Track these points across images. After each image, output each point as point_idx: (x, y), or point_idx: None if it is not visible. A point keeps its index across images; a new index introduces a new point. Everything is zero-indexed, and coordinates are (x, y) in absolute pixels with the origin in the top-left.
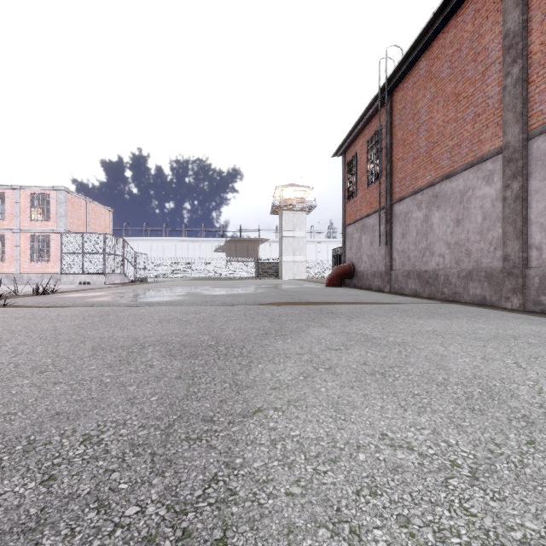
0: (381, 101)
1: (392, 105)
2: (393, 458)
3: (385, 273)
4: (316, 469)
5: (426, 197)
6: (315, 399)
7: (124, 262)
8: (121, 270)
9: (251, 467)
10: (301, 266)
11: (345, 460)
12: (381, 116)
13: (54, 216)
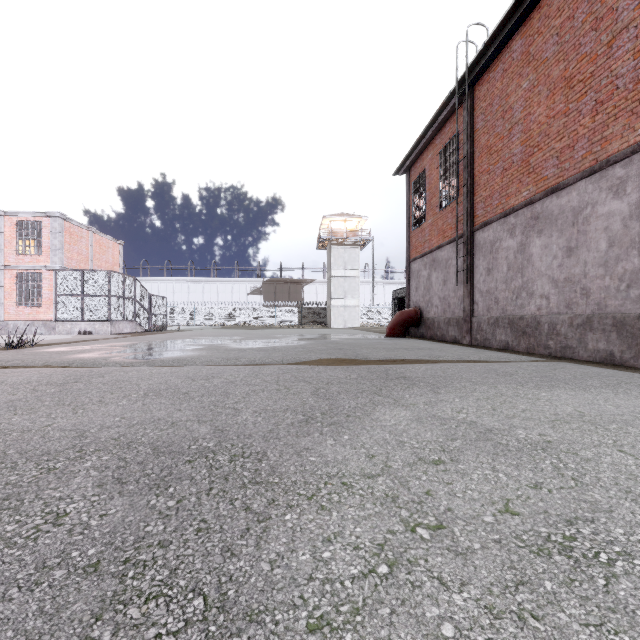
0: (459, 98)
1: (474, 103)
2: None
3: (463, 320)
4: None
5: (521, 220)
6: None
7: (136, 306)
8: (132, 316)
9: None
10: (353, 312)
11: None
12: (458, 119)
13: (47, 249)
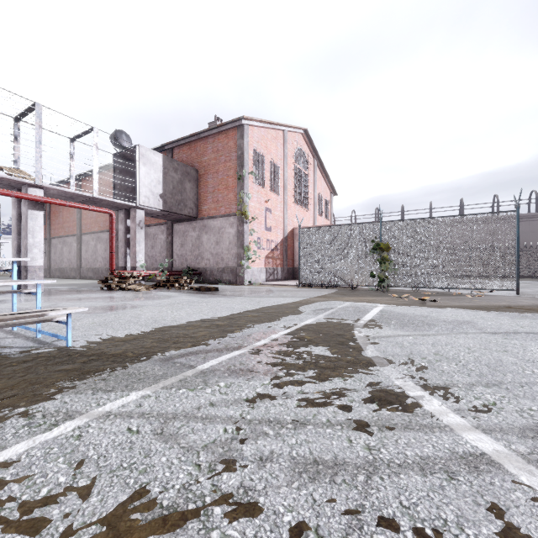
0: None
1: None
2: None
3: (48, 269)
4: None
5: (62, 240)
6: None
7: None
8: None
9: None
10: None
11: None
12: None
13: None
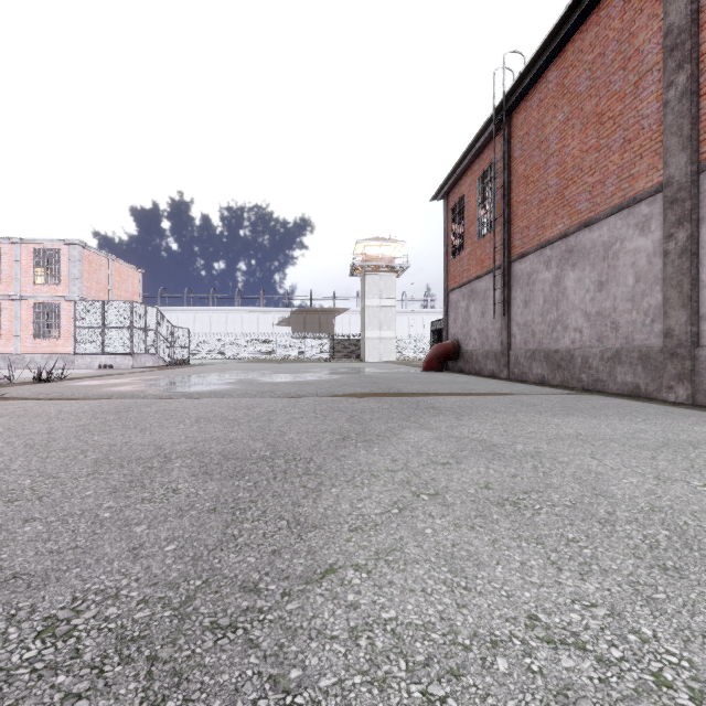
0: (496, 125)
1: (511, 131)
2: (555, 668)
3: (501, 353)
4: (428, 693)
5: (556, 252)
6: (417, 549)
7: (159, 339)
8: (154, 349)
9: (315, 689)
10: (390, 344)
11: (474, 672)
12: (496, 146)
13: (65, 278)
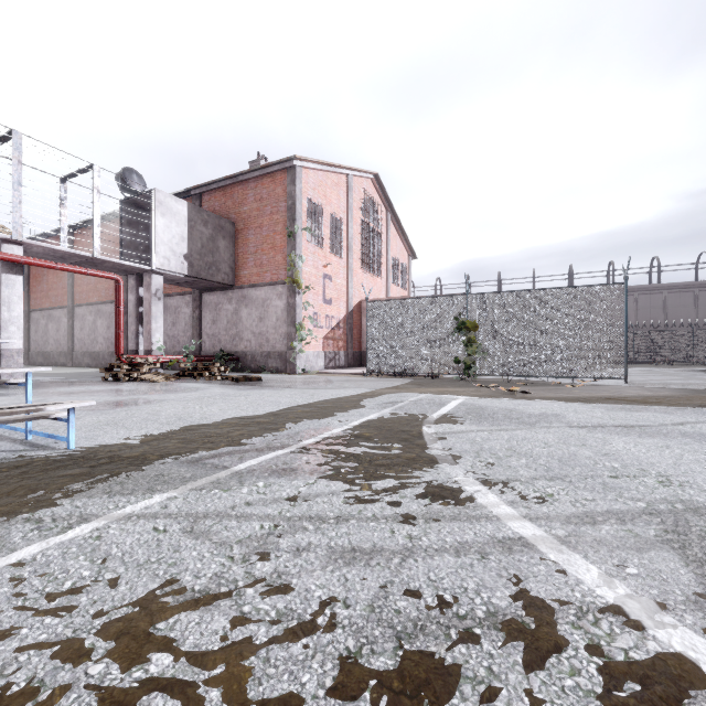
0: None
1: None
2: None
3: (26, 353)
4: None
5: (47, 314)
6: None
7: None
8: None
9: None
10: None
11: None
12: None
13: None
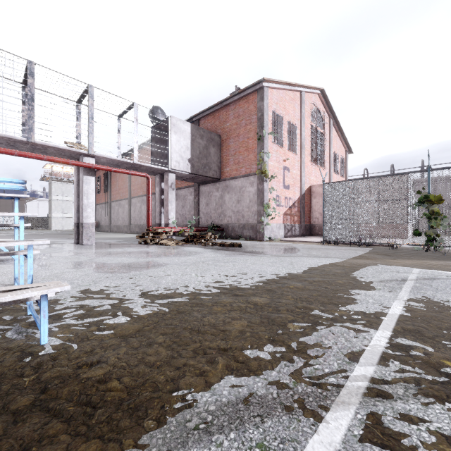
0: None
1: None
2: None
3: (109, 225)
4: None
5: (118, 203)
6: None
7: None
8: None
9: None
10: (69, 221)
11: None
12: None
13: None
